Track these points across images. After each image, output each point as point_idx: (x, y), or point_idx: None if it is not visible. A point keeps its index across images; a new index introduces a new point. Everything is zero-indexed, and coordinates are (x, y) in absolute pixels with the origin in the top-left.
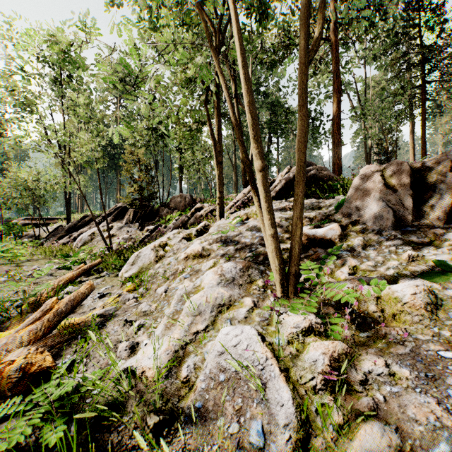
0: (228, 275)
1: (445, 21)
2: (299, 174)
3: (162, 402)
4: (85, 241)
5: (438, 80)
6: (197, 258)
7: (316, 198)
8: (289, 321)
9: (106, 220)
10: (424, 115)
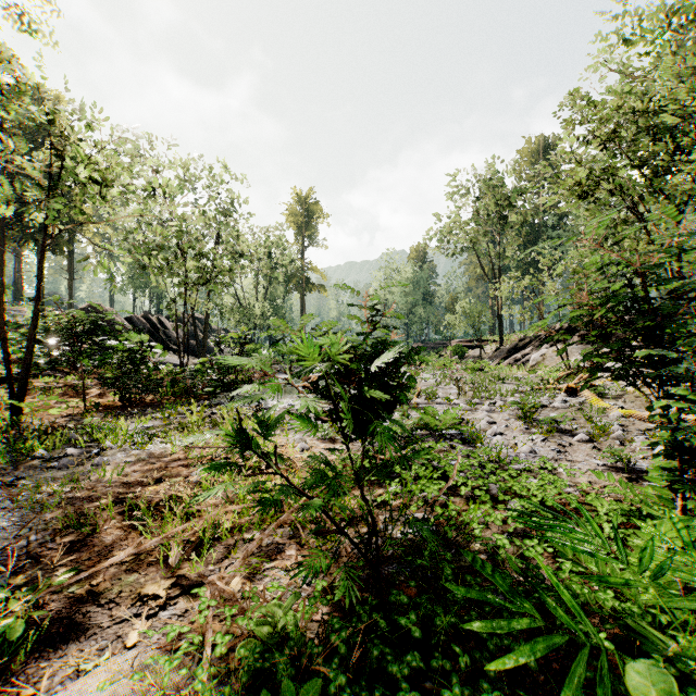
0: None
1: None
2: None
3: (636, 395)
4: (537, 360)
5: None
6: None
7: None
8: None
9: (564, 343)
10: None
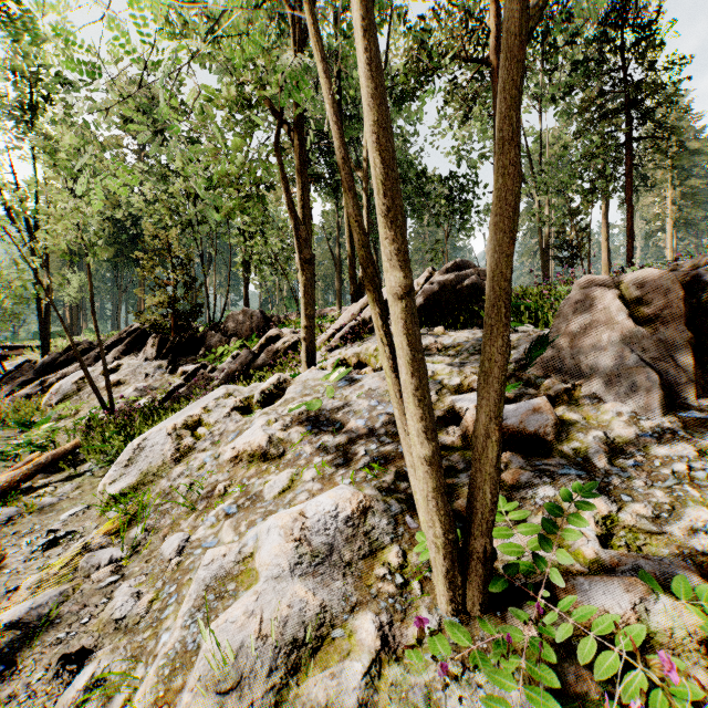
0: (318, 538)
1: (663, 46)
2: (493, 307)
3: None
4: (65, 393)
5: (651, 137)
6: (258, 459)
7: (478, 324)
8: None
9: (102, 358)
10: (631, 190)
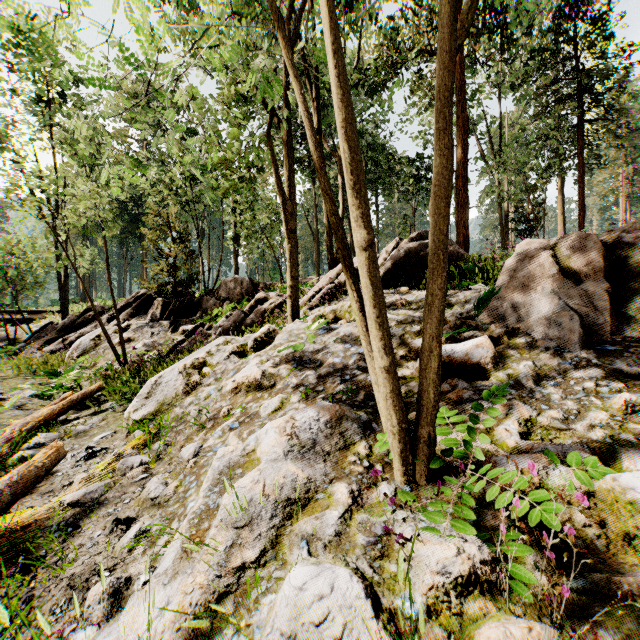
0: (304, 435)
1: (612, 36)
2: (436, 255)
3: None
4: (84, 348)
5: (601, 119)
6: (253, 389)
7: None
8: (428, 557)
9: (117, 318)
10: (582, 168)
